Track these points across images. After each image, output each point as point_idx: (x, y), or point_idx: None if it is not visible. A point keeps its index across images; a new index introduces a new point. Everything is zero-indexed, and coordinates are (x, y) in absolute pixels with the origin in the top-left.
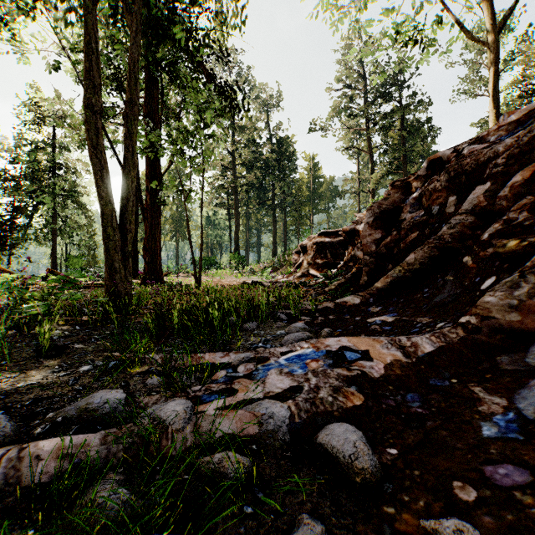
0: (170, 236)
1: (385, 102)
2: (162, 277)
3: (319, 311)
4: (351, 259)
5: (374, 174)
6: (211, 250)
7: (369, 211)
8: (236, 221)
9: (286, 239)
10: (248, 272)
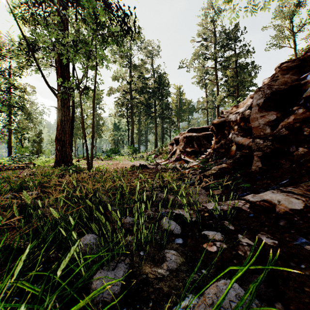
0: (91, 135)
1: (225, 50)
2: (71, 161)
3: (228, 215)
4: (221, 146)
5: (218, 96)
6: (117, 144)
7: (259, 92)
8: (131, 126)
9: (163, 137)
10: (139, 158)
